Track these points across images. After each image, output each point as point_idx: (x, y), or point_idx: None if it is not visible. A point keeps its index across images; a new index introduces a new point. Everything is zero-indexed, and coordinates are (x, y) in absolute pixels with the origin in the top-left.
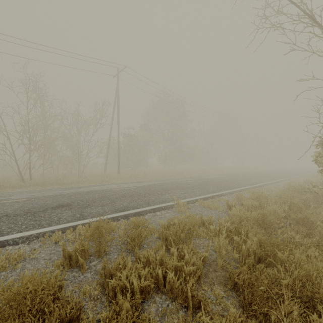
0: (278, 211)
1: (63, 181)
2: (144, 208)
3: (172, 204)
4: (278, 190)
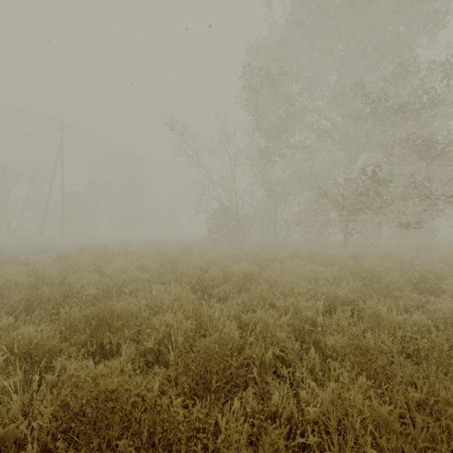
0: (172, 245)
1: (3, 244)
2: None
3: None
4: None
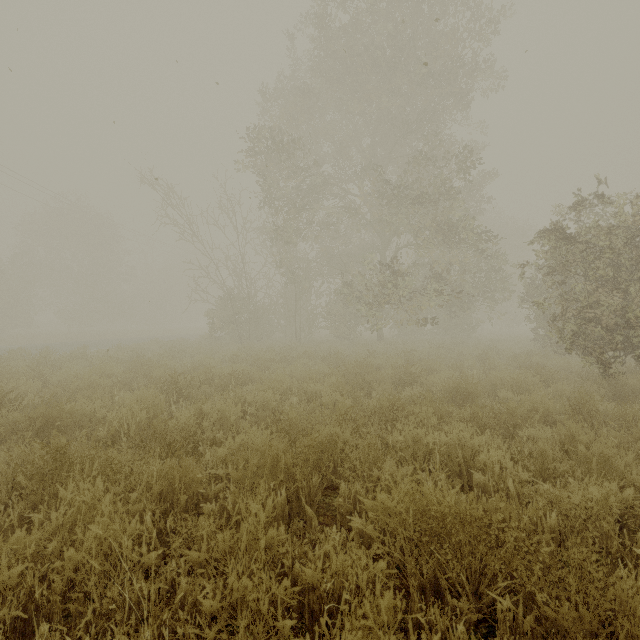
0: (155, 346)
1: None
2: None
3: None
4: None
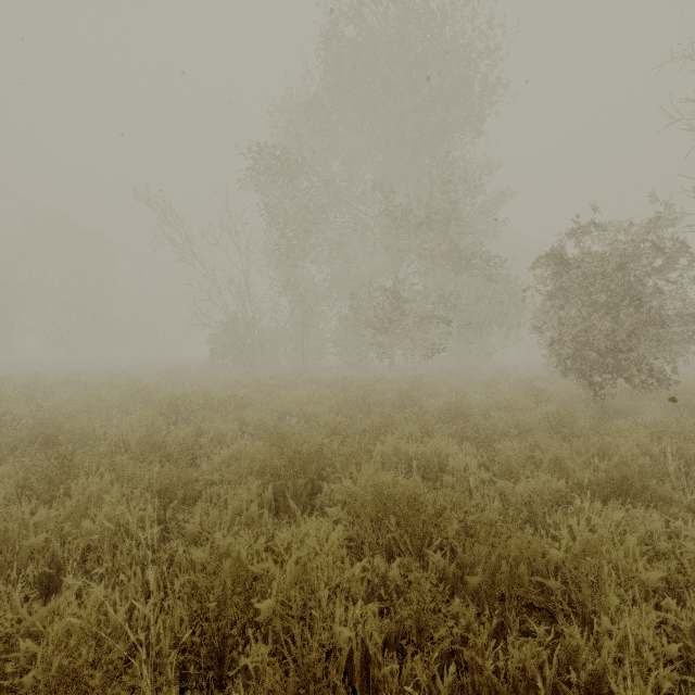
0: (152, 373)
1: None
2: None
3: None
4: None
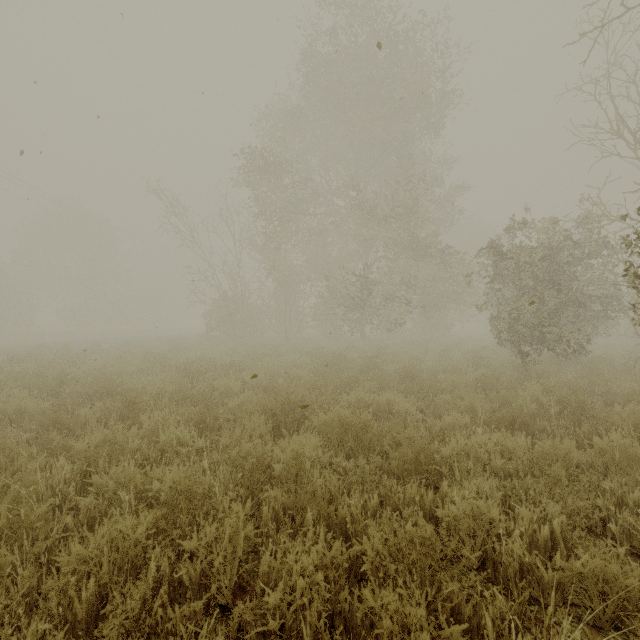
0: (158, 343)
1: None
2: None
3: None
4: None
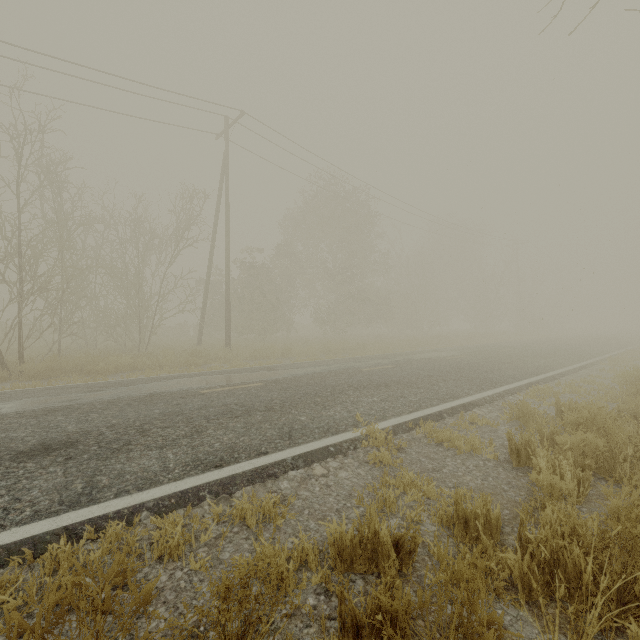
0: None
1: (98, 367)
2: (279, 452)
3: (354, 438)
4: (599, 388)
